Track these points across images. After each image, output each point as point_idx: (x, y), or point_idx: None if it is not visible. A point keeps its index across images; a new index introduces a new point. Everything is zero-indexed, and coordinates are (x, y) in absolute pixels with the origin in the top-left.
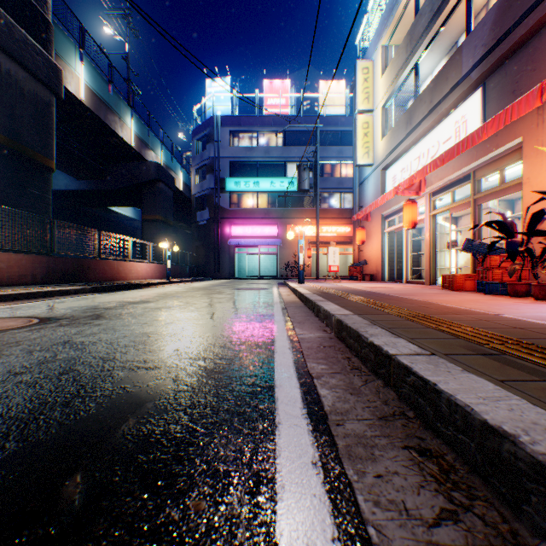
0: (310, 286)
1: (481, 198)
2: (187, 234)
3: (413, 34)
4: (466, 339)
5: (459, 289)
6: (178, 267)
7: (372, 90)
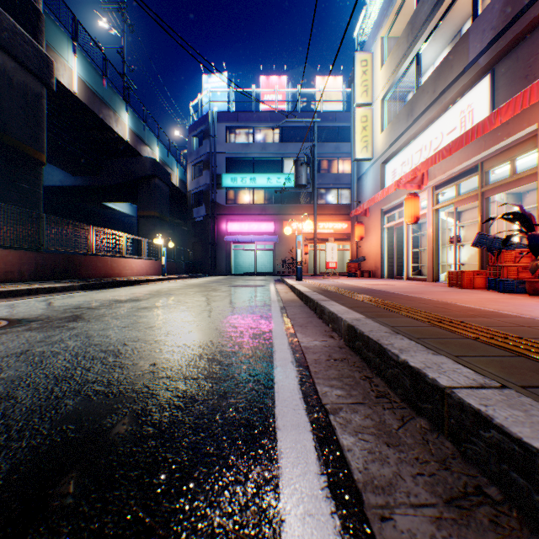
0: (309, 283)
1: (490, 190)
2: (184, 230)
3: (414, 23)
4: (529, 357)
5: (468, 287)
6: (174, 263)
7: (371, 83)
